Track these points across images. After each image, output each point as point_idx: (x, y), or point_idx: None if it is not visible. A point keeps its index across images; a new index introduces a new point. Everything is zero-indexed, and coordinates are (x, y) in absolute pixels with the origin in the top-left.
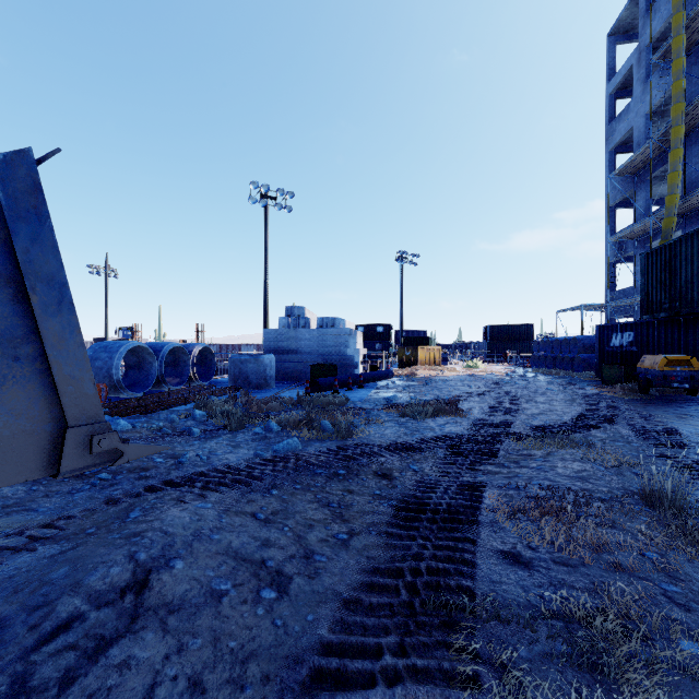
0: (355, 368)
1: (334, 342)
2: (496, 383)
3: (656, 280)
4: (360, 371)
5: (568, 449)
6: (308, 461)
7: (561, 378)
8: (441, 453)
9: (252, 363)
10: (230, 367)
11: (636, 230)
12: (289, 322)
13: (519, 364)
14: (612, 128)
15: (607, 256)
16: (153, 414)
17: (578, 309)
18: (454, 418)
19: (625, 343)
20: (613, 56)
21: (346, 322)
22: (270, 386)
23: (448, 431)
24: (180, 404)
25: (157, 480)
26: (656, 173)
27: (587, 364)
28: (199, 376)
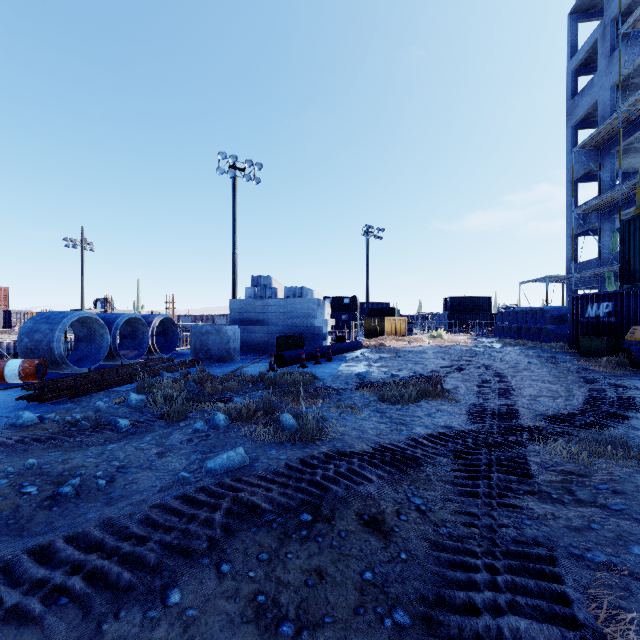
0: (323, 339)
1: (302, 312)
2: (470, 356)
3: (639, 247)
4: (329, 342)
5: (636, 466)
6: (251, 502)
7: (531, 349)
8: (448, 468)
9: (214, 334)
10: (191, 339)
11: (602, 202)
12: (256, 292)
13: (482, 334)
14: (574, 103)
15: (572, 227)
16: (84, 397)
17: (541, 281)
18: (443, 403)
19: (602, 314)
20: (574, 33)
21: (314, 293)
22: (233, 359)
23: (442, 425)
24: (124, 383)
25: (1, 536)
26: (622, 145)
27: (555, 334)
28: (161, 348)
